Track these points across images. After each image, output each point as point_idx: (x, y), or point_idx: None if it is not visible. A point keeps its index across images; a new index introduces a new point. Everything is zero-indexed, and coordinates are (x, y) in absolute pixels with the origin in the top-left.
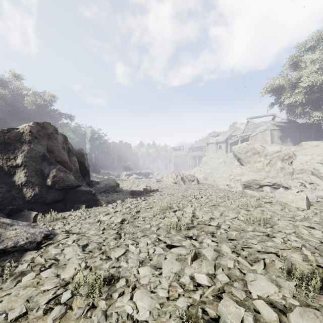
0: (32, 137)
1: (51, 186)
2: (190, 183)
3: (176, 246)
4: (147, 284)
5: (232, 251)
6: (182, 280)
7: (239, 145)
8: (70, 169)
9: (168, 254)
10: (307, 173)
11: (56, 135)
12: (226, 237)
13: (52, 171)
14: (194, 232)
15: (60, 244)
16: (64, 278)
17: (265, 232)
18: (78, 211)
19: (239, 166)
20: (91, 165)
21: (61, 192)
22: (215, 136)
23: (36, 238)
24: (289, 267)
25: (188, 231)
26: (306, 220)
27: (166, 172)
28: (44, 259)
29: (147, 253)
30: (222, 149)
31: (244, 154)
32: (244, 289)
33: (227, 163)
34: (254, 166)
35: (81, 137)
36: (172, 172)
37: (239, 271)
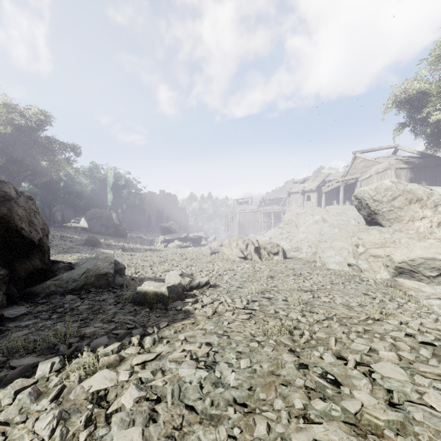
0: None
1: None
2: (270, 258)
3: None
4: None
5: None
6: None
7: (377, 184)
8: None
9: None
10: None
11: None
12: None
13: None
14: None
15: None
16: None
17: None
18: None
19: (374, 227)
20: (112, 225)
21: None
22: (300, 181)
23: None
24: None
25: None
26: None
27: (227, 236)
28: None
29: None
30: (311, 201)
31: (388, 203)
32: None
33: (331, 222)
34: (410, 227)
35: (99, 183)
36: (238, 238)
37: None
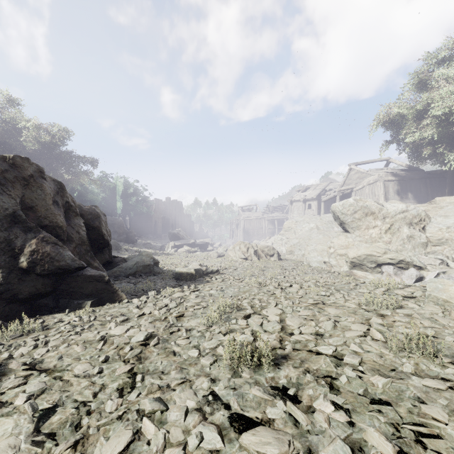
0: None
1: (27, 270)
2: (267, 259)
3: (253, 420)
4: None
5: (398, 452)
6: None
7: (344, 201)
8: (69, 239)
9: None
10: (449, 245)
11: (42, 180)
12: (364, 392)
13: (29, 242)
14: (289, 373)
15: None
16: None
17: (446, 378)
18: (76, 314)
19: (343, 233)
20: (123, 232)
21: (48, 279)
22: (302, 190)
23: None
24: None
25: (276, 371)
26: None
27: (232, 242)
28: None
29: (182, 449)
30: (312, 209)
31: (351, 216)
32: None
33: (322, 229)
34: (366, 233)
35: (109, 191)
36: (240, 242)
37: None
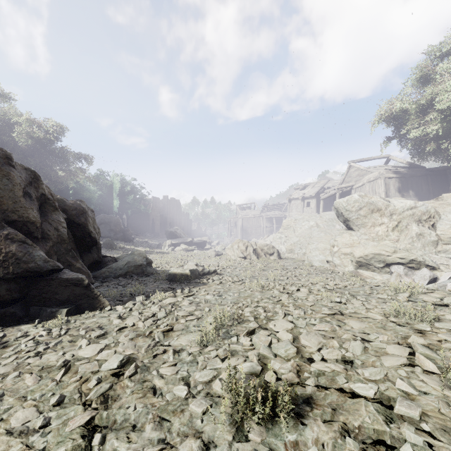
0: None
1: None
2: (266, 258)
3: None
4: None
5: None
6: None
7: (348, 197)
8: (45, 237)
9: None
10: None
11: (9, 168)
12: None
13: None
14: (319, 435)
15: None
16: None
17: None
18: (46, 325)
19: (347, 231)
20: (120, 230)
21: (14, 284)
22: (300, 188)
23: None
24: None
25: (299, 430)
26: None
27: (230, 240)
28: None
29: None
30: (311, 207)
31: (356, 212)
32: None
33: (323, 227)
34: (372, 231)
35: (105, 189)
36: (239, 241)
37: None
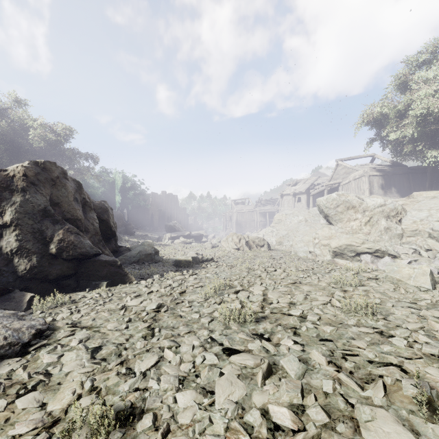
0: (27, 182)
1: (56, 255)
2: (258, 249)
3: (239, 350)
4: (189, 424)
5: (329, 361)
6: (248, 420)
7: (327, 196)
8: (86, 230)
9: (225, 366)
10: (422, 236)
11: (65, 181)
12: (317, 335)
13: (57, 233)
14: (266, 326)
15: (59, 345)
16: (52, 411)
17: (376, 327)
18: (96, 291)
19: (327, 225)
20: (122, 224)
21: (71, 263)
22: (292, 184)
23: (21, 338)
24: (428, 395)
25: (257, 325)
26: (435, 308)
27: (225, 234)
28: (27, 374)
29: (192, 363)
30: (302, 203)
31: (334, 209)
32: (355, 438)
33: (310, 221)
34: (347, 225)
35: (108, 185)
36: (233, 234)
37: (344, 399)
